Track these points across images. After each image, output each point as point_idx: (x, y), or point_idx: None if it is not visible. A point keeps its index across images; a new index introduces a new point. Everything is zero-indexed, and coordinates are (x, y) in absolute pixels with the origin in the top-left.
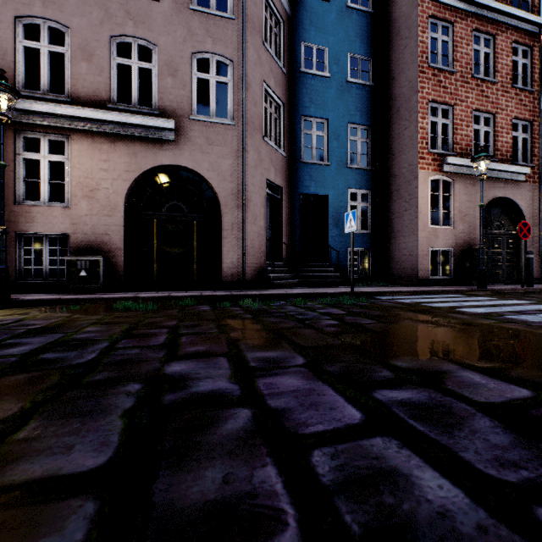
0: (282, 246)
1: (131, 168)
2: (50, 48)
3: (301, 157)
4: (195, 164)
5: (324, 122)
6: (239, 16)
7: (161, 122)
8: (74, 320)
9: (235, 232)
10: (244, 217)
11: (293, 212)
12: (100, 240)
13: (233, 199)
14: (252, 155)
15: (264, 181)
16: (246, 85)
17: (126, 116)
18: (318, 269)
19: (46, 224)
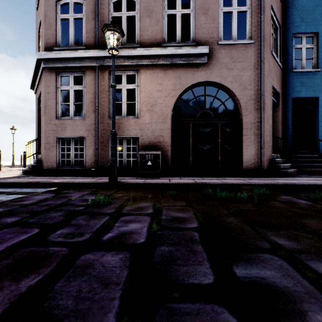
0: (279, 141)
1: (176, 88)
2: (127, 14)
3: (292, 68)
4: (221, 79)
5: (313, 35)
6: None
7: (199, 49)
8: (210, 214)
9: (254, 130)
10: (262, 117)
11: (285, 113)
12: (157, 140)
13: (251, 103)
14: (266, 66)
15: (271, 88)
16: (262, 8)
17: (175, 49)
18: (309, 160)
19: (125, 131)
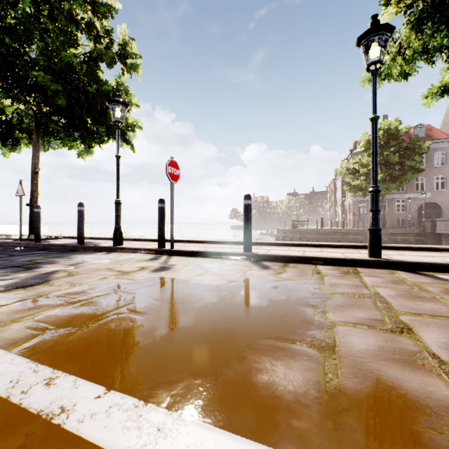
0: None
1: (419, 204)
2: None
3: None
4: (434, 201)
5: None
6: (447, 165)
7: (427, 194)
8: None
9: (446, 216)
10: None
11: None
12: (412, 219)
13: (445, 208)
14: None
15: None
16: None
17: (419, 194)
18: None
19: (401, 216)
